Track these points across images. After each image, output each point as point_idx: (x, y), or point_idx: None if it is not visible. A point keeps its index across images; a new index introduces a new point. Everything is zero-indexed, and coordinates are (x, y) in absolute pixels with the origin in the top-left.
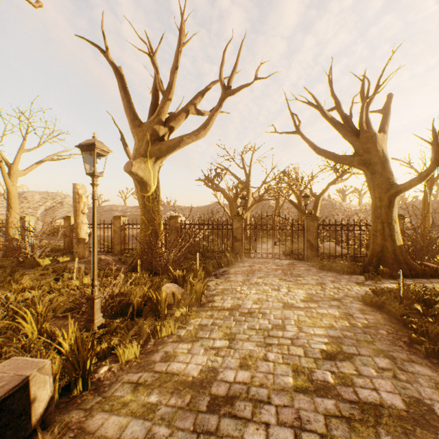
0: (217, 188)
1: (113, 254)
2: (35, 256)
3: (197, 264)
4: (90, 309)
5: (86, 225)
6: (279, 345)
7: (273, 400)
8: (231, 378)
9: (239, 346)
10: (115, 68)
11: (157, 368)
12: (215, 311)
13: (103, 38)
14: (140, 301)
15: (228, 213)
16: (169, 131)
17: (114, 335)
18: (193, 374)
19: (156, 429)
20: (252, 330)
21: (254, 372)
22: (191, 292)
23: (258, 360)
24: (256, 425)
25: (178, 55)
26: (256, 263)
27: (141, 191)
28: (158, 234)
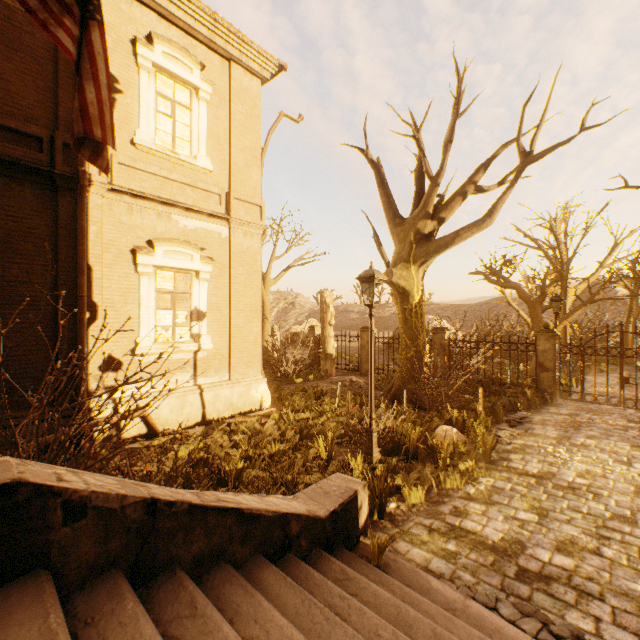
0: (505, 284)
1: (360, 373)
2: (289, 371)
3: (478, 403)
4: (368, 442)
5: (332, 338)
6: (622, 542)
7: (607, 600)
8: (544, 558)
9: (554, 526)
10: (374, 165)
11: (448, 520)
12: (512, 473)
13: (365, 138)
14: (414, 442)
15: (526, 319)
16: (437, 224)
17: (392, 473)
18: (493, 538)
19: (460, 572)
20: (575, 513)
21: (579, 561)
22: (474, 441)
23: (585, 551)
24: (581, 613)
25: (452, 129)
26: (583, 410)
27: (401, 303)
28: (422, 357)
